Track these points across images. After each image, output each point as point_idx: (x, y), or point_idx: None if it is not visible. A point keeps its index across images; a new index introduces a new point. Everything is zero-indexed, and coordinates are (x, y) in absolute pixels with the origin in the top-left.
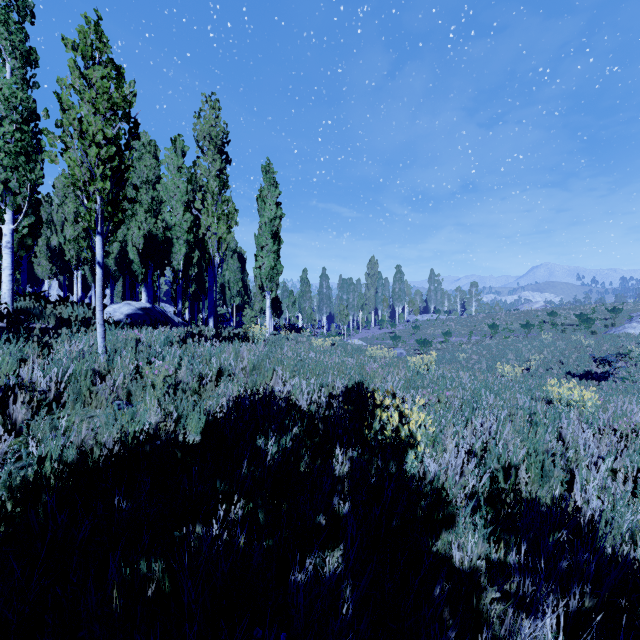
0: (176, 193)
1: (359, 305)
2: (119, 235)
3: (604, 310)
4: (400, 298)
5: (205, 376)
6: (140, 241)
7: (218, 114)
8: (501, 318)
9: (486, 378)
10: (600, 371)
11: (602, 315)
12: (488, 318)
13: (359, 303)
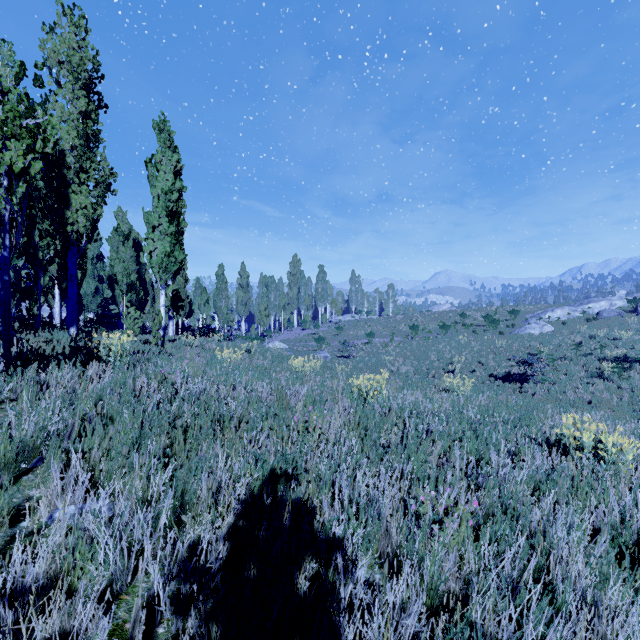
0: None
1: (281, 305)
2: None
3: (503, 312)
4: (323, 298)
5: None
6: None
7: (85, 37)
8: (418, 319)
9: (441, 398)
10: (518, 372)
11: (503, 316)
12: (406, 319)
13: (281, 303)
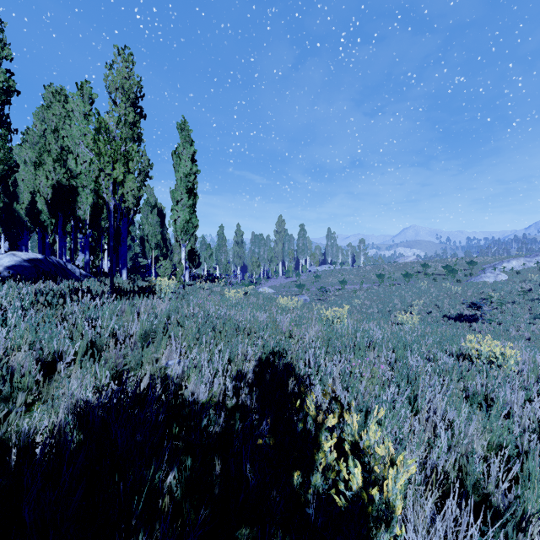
0: (82, 140)
1: (269, 257)
2: (30, 185)
3: (463, 262)
4: (303, 252)
5: (64, 355)
6: (48, 191)
7: (132, 68)
8: (385, 269)
9: (391, 328)
10: (469, 314)
11: (462, 266)
12: (375, 269)
13: (269, 256)
